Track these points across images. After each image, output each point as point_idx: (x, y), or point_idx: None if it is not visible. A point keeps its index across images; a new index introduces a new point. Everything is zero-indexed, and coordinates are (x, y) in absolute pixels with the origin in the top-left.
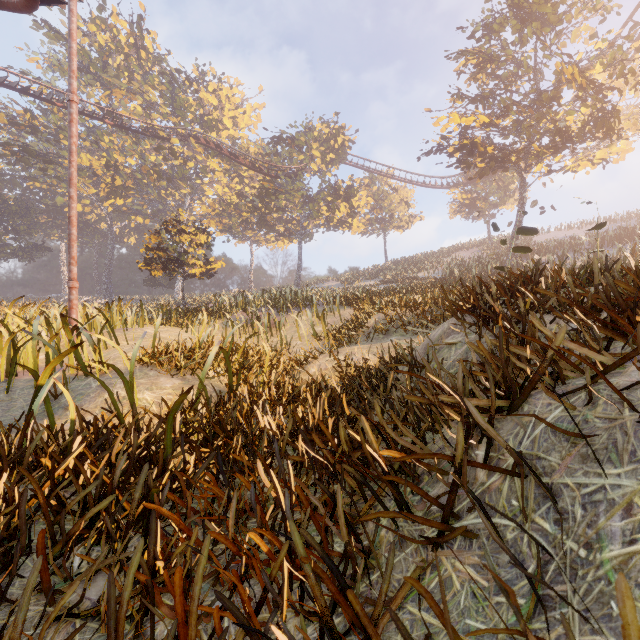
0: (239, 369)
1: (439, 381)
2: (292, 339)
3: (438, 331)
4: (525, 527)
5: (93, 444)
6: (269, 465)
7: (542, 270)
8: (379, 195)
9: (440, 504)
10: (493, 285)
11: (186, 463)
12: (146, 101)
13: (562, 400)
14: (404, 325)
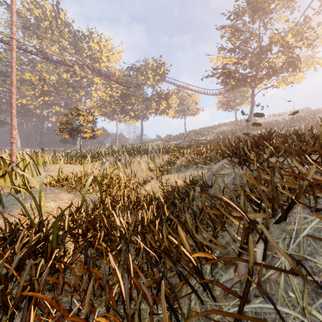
0: (106, 188)
1: (231, 202)
2: (137, 171)
3: (216, 167)
4: (304, 318)
5: (7, 239)
6: (120, 248)
7: (272, 133)
8: (182, 98)
9: (236, 294)
10: (249, 141)
11: (67, 250)
12: (61, 46)
13: (321, 217)
14: (196, 163)
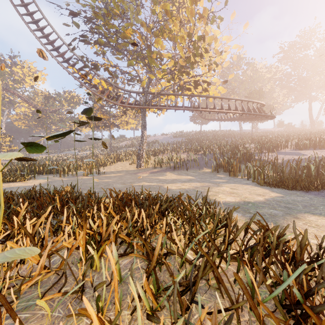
0: None
1: None
2: None
3: None
4: None
5: None
6: None
7: None
8: None
9: None
10: None
11: None
12: None
13: None
14: None
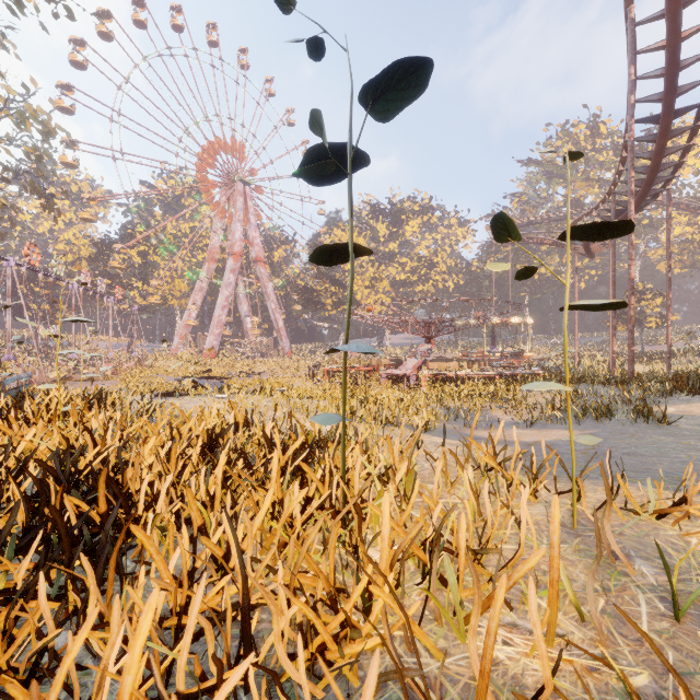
0: None
1: None
2: None
3: None
4: None
5: None
6: None
7: None
8: None
9: None
10: None
11: None
12: (602, 182)
13: None
14: None
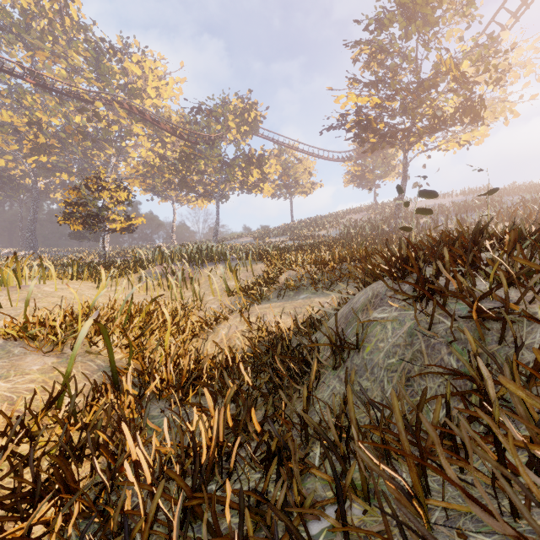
0: (130, 343)
1: None
2: (206, 293)
3: (361, 298)
4: None
5: None
6: None
7: (481, 231)
8: (286, 164)
9: None
10: (446, 250)
11: None
12: (70, 65)
13: None
14: (314, 282)
